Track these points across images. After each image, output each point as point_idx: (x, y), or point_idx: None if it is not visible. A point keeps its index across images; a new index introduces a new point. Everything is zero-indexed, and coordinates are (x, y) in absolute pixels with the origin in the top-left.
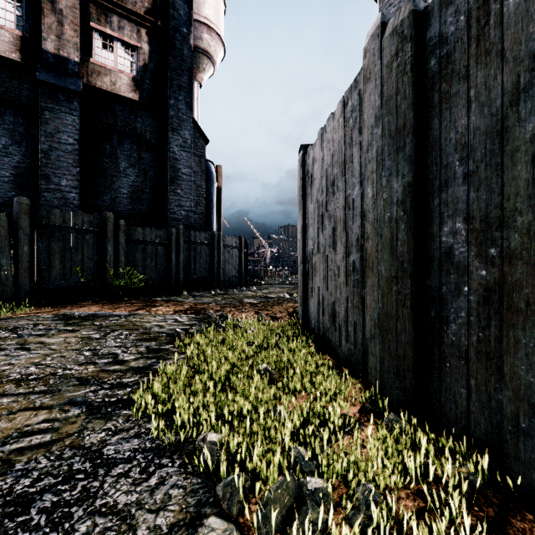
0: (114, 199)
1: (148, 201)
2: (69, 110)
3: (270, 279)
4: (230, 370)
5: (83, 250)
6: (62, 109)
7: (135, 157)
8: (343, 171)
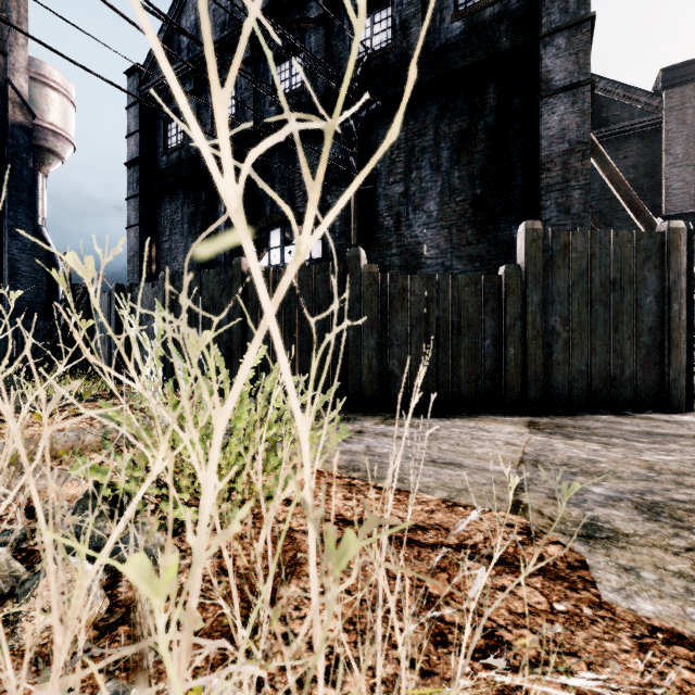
0: None
1: None
2: None
3: None
4: None
5: None
6: None
7: None
8: None
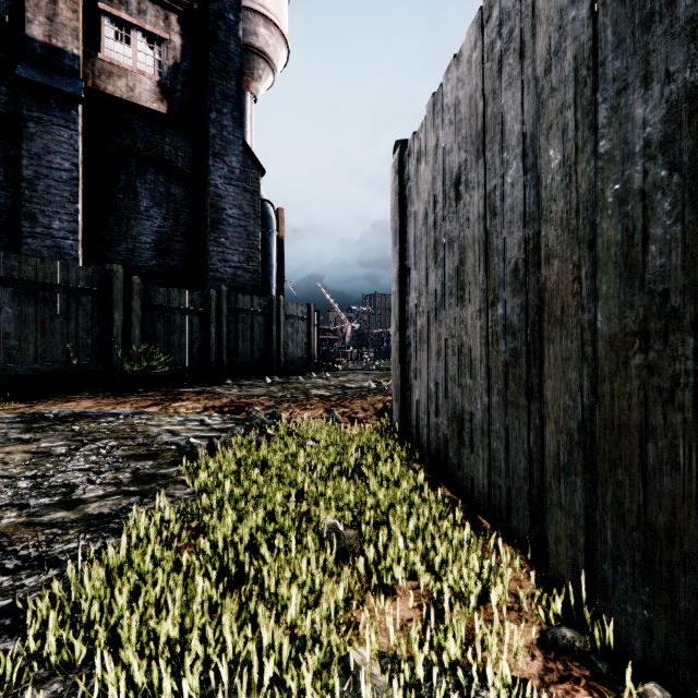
0: (131, 250)
1: (180, 253)
2: (65, 122)
3: (350, 363)
4: (264, 526)
5: (76, 318)
6: (53, 119)
7: (161, 192)
8: (479, 149)
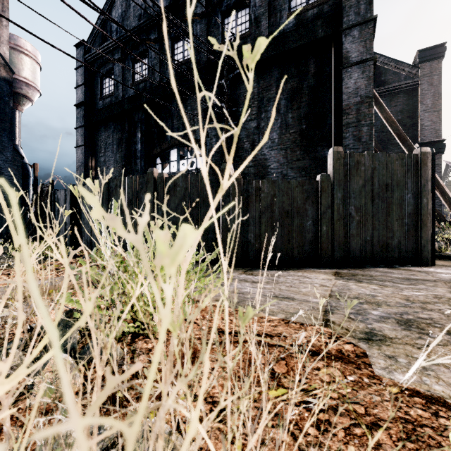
0: None
1: None
2: None
3: None
4: None
5: None
6: None
7: None
8: None
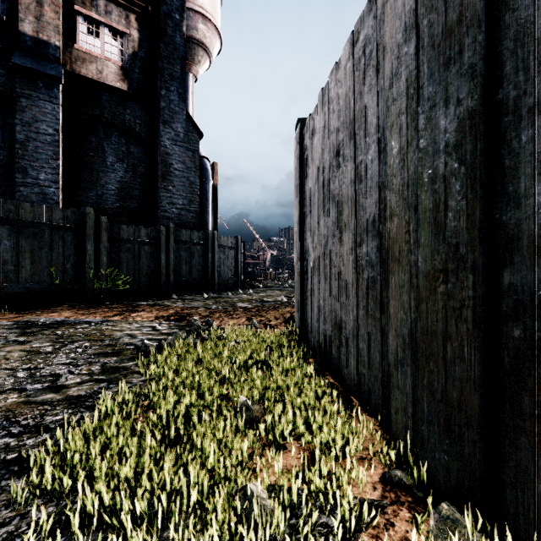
0: (100, 196)
1: (138, 198)
2: (49, 98)
3: (269, 282)
4: (196, 403)
5: (58, 249)
6: (40, 96)
7: (123, 151)
8: (351, 133)
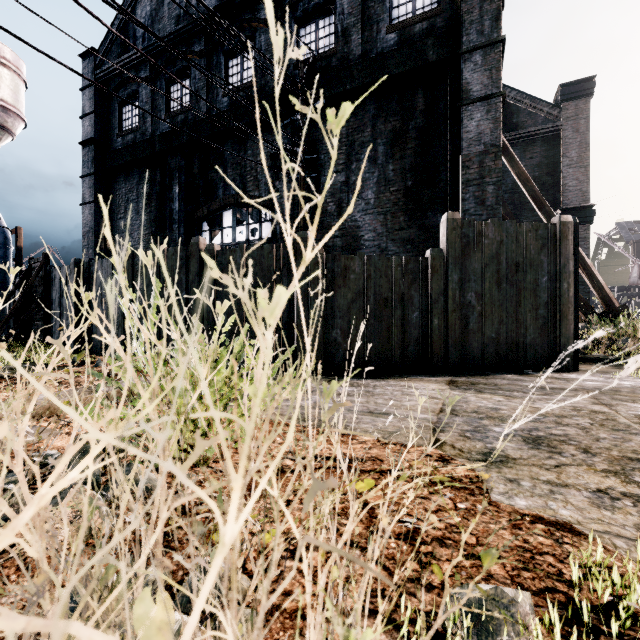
0: None
1: None
2: None
3: None
4: None
5: None
6: None
7: None
8: None
